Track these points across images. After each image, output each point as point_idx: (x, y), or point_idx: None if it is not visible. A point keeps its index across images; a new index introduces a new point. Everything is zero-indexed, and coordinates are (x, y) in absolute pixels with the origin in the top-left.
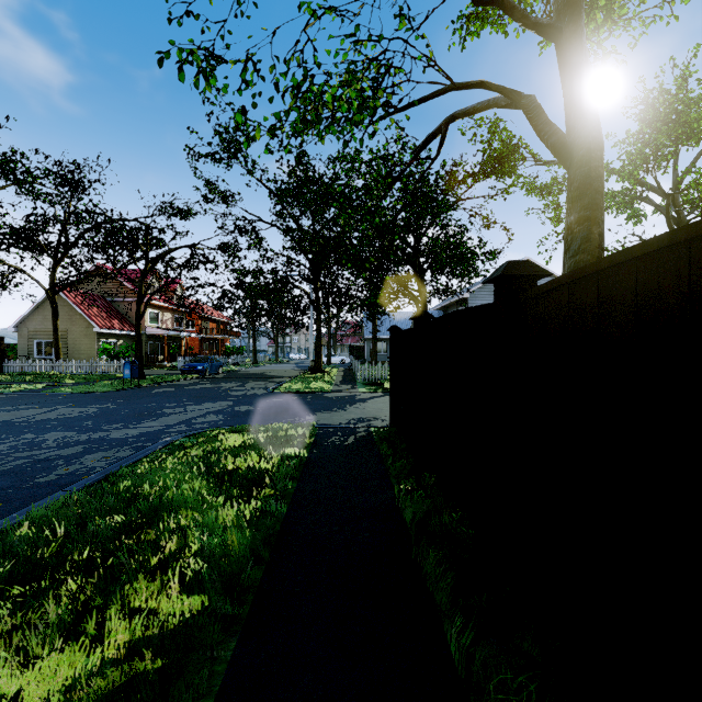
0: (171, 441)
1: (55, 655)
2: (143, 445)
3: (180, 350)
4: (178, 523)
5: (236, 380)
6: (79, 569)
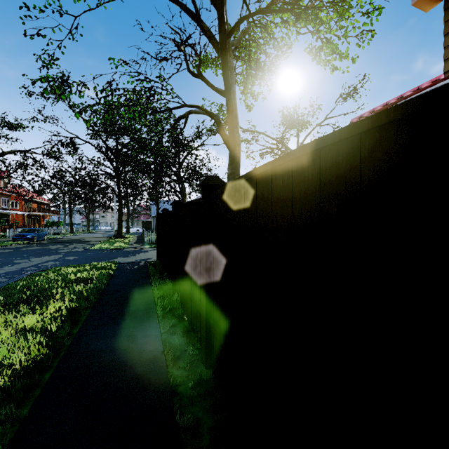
0: (31, 273)
1: (30, 315)
2: (13, 276)
3: (7, 224)
4: (57, 292)
5: (60, 243)
6: (23, 302)
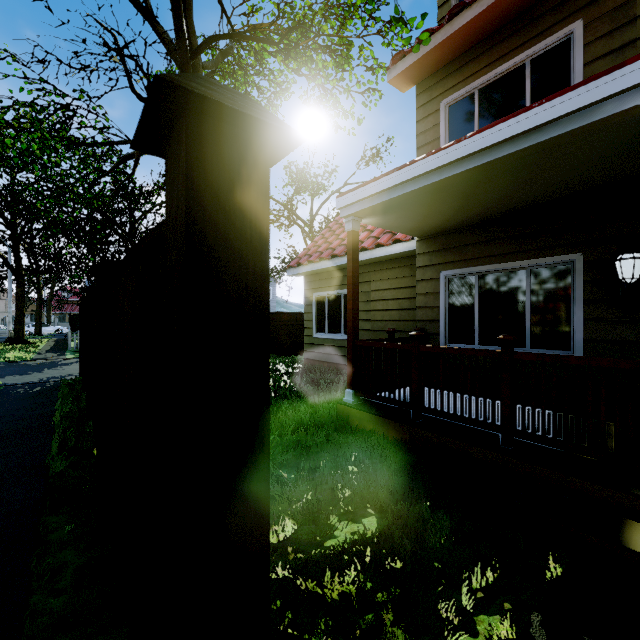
0: None
1: None
2: None
3: None
4: None
5: None
6: None
